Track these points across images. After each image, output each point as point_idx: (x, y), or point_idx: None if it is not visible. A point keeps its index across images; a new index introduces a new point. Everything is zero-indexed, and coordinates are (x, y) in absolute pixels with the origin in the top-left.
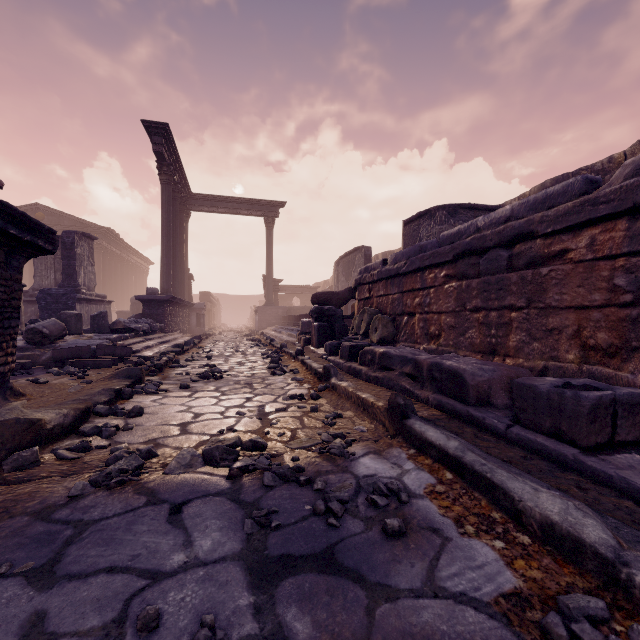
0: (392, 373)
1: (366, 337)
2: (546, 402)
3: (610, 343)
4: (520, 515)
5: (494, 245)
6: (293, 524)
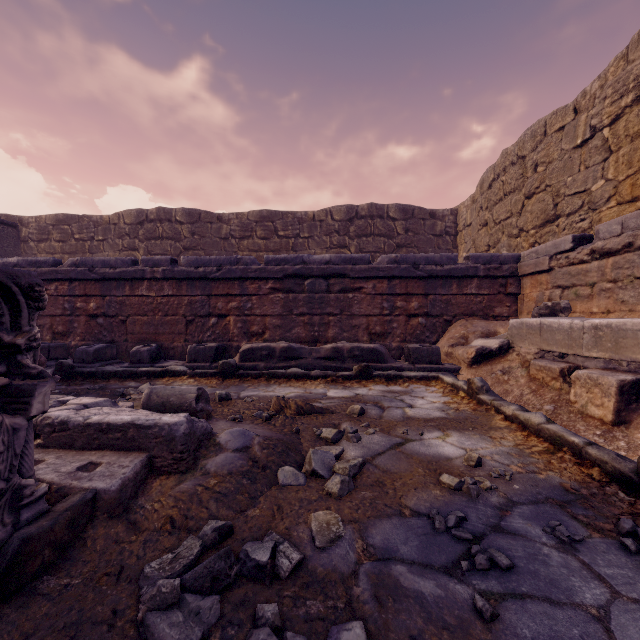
0: None
1: None
2: None
3: (64, 330)
4: None
5: None
6: None
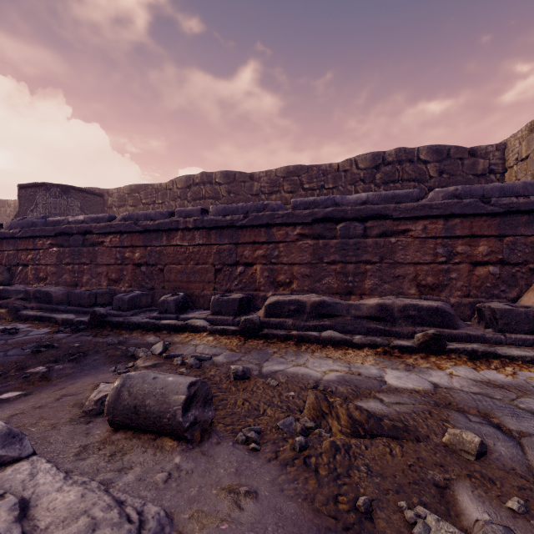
0: (10, 300)
1: None
2: (78, 296)
3: (116, 278)
4: (58, 321)
5: (77, 233)
6: None
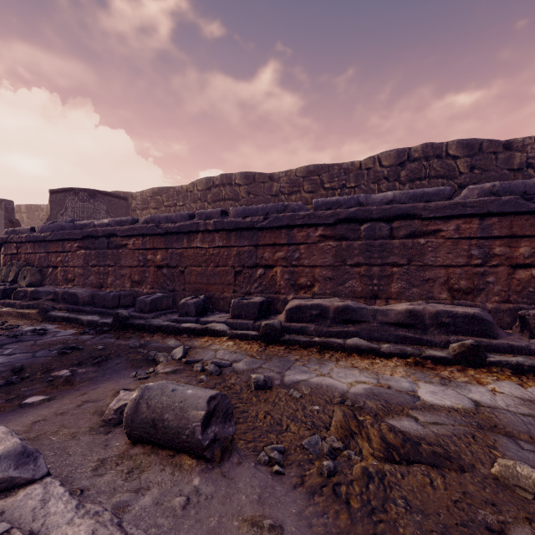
0: (40, 300)
1: (15, 283)
2: (102, 298)
3: (139, 279)
4: (83, 323)
5: (102, 236)
6: (1, 341)
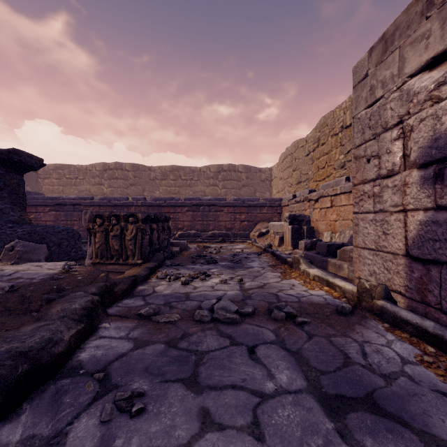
0: None
1: None
2: None
3: None
4: None
5: (70, 204)
6: None
